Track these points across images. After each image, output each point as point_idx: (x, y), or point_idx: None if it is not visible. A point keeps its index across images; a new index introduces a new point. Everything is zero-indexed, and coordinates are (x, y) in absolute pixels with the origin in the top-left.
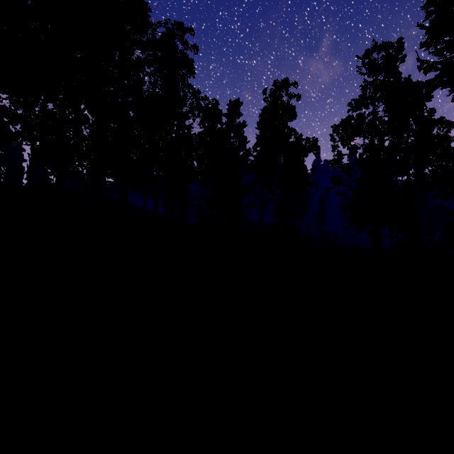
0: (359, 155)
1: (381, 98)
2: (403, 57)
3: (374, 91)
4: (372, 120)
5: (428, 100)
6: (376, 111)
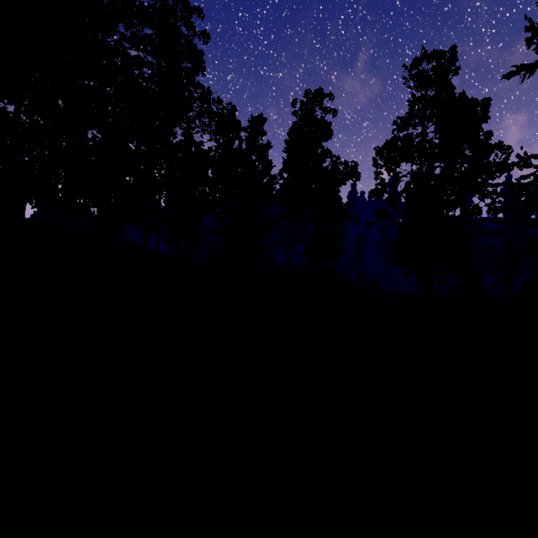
0: (405, 185)
1: (432, 118)
2: (457, 70)
3: (423, 108)
4: (421, 142)
5: (484, 121)
6: (425, 132)
